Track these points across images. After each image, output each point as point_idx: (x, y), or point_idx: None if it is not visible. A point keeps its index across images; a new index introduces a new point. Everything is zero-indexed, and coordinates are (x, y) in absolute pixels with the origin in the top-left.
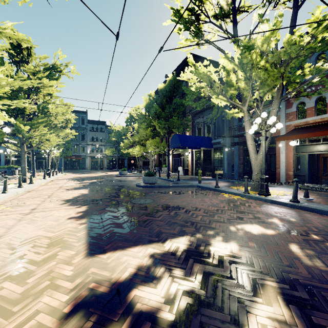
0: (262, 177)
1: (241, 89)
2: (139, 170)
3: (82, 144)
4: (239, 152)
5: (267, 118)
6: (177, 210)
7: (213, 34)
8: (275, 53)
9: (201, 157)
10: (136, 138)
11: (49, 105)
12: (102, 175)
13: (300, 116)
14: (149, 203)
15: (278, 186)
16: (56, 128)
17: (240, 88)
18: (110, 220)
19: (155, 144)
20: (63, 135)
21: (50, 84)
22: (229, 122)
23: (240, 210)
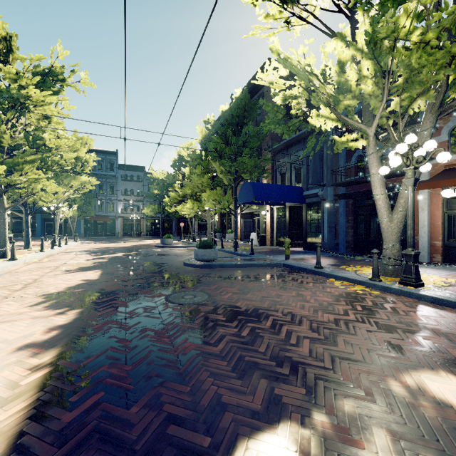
0: (407, 253)
1: (366, 95)
2: (192, 237)
3: (109, 199)
4: (347, 209)
5: (418, 144)
6: (254, 323)
7: (313, 7)
8: (448, 10)
9: (286, 217)
10: (188, 190)
11: (45, 134)
12: (136, 245)
13: (454, 149)
14: (200, 302)
15: (420, 266)
16: (66, 174)
17: (363, 94)
18: (107, 355)
19: (214, 197)
20: (77, 184)
21: (46, 101)
22: (332, 162)
23: (384, 323)
